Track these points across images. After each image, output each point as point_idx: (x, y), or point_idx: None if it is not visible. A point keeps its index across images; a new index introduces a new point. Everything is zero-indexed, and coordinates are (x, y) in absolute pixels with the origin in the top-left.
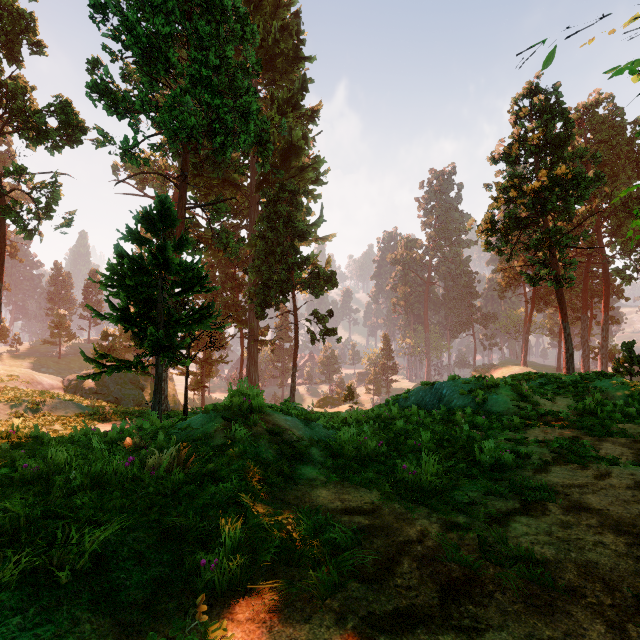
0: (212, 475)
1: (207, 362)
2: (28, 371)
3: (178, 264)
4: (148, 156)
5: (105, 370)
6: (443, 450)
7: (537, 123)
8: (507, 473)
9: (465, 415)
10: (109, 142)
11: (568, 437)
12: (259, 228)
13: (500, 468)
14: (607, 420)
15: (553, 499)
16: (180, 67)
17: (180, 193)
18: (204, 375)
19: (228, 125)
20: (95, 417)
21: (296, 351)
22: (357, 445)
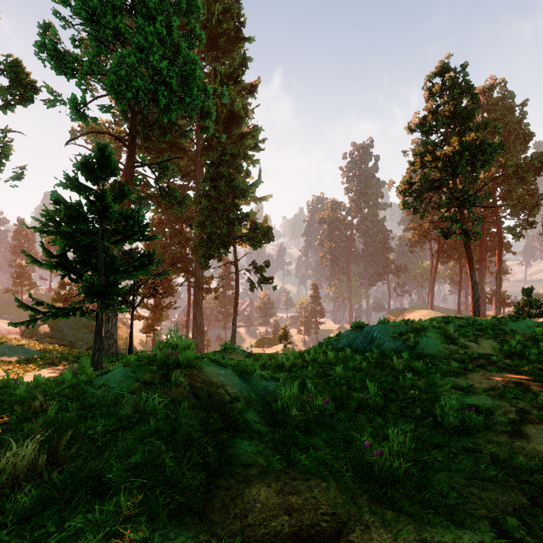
0: (100, 474)
1: (157, 308)
2: None
3: (120, 213)
4: (103, 123)
5: (40, 317)
6: (393, 404)
7: (448, 97)
8: (478, 437)
9: (399, 358)
10: (59, 102)
11: (512, 383)
12: (203, 187)
13: (465, 429)
14: None
15: None
16: (127, 33)
17: (129, 152)
18: (155, 319)
19: (173, 89)
20: (43, 361)
21: (237, 298)
22: (300, 404)
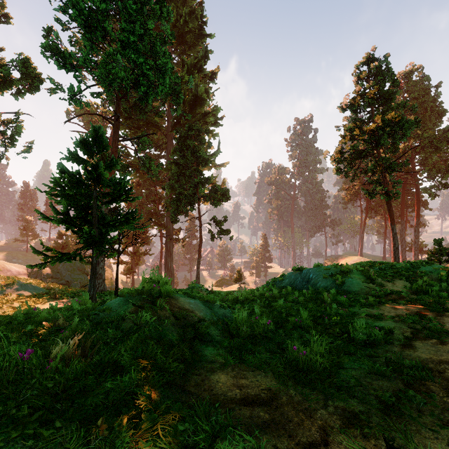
0: (115, 363)
1: (136, 254)
2: (0, 261)
3: (109, 180)
4: (92, 104)
5: (49, 261)
6: (319, 326)
7: (373, 82)
8: (379, 348)
9: (329, 294)
10: (60, 90)
11: (414, 312)
12: (173, 156)
13: (371, 343)
14: (441, 298)
15: (432, 378)
16: (113, 35)
17: (114, 129)
18: (134, 264)
19: (149, 79)
20: (48, 296)
21: (200, 246)
22: (250, 324)
